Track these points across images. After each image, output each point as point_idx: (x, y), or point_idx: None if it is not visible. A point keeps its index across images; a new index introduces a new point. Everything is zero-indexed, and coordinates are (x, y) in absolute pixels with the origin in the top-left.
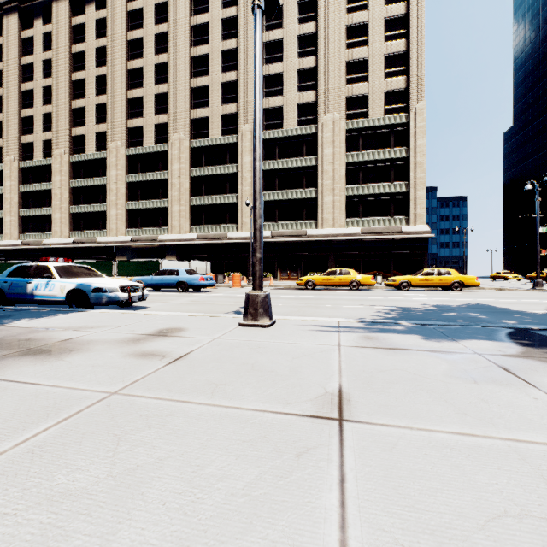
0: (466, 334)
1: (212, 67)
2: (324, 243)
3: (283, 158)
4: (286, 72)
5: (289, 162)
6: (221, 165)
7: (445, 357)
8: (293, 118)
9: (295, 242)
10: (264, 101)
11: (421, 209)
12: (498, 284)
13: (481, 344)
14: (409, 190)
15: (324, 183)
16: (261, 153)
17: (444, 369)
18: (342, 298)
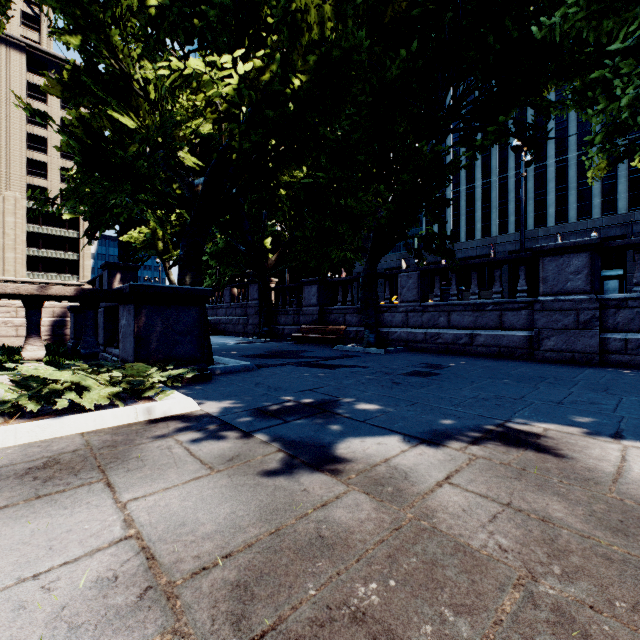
0: None
1: None
2: None
3: None
4: None
5: None
6: None
7: None
8: None
9: None
10: None
11: (88, 273)
12: None
13: None
14: (80, 259)
15: (6, 242)
16: None
17: None
18: None
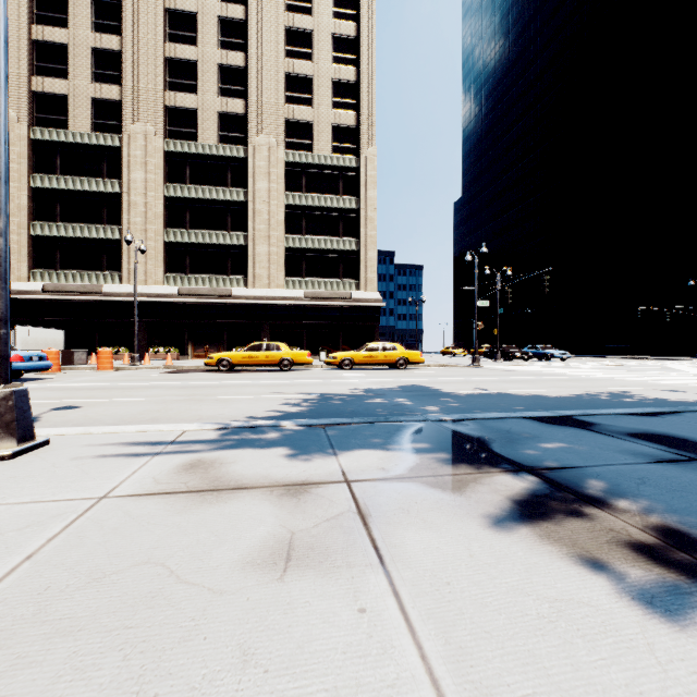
0: (360, 439)
1: (74, 17)
2: (256, 307)
3: (197, 184)
4: (202, 62)
5: (206, 191)
6: (92, 177)
7: (287, 500)
8: (213, 130)
9: (215, 304)
10: (167, 95)
11: (373, 273)
12: (445, 360)
13: (368, 456)
14: (360, 249)
15: (256, 227)
16: (4, 104)
17: (253, 540)
18: (256, 384)
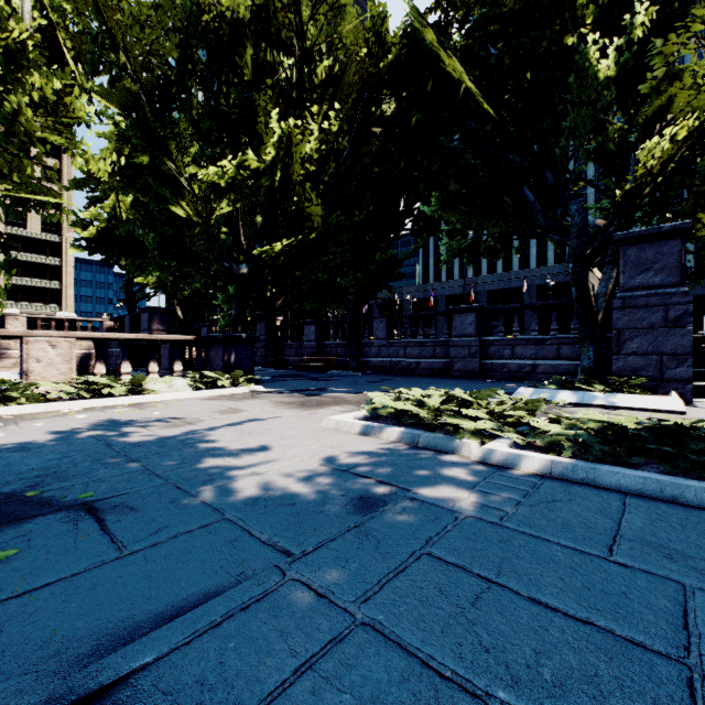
0: None
1: None
2: None
3: None
4: None
5: None
6: None
7: None
8: None
9: None
10: None
11: (72, 303)
12: None
13: None
14: (63, 288)
15: None
16: None
17: None
18: None
